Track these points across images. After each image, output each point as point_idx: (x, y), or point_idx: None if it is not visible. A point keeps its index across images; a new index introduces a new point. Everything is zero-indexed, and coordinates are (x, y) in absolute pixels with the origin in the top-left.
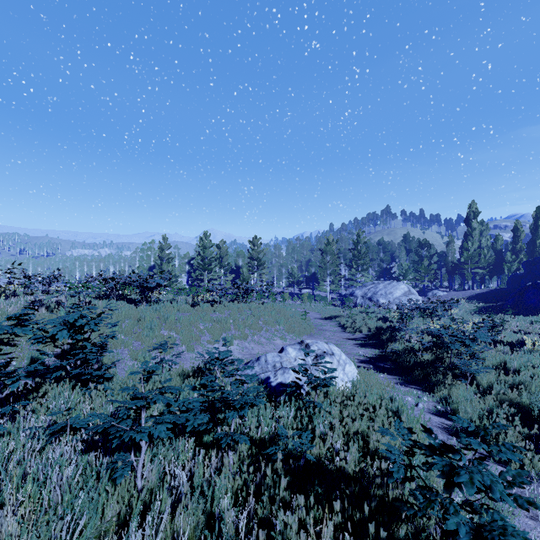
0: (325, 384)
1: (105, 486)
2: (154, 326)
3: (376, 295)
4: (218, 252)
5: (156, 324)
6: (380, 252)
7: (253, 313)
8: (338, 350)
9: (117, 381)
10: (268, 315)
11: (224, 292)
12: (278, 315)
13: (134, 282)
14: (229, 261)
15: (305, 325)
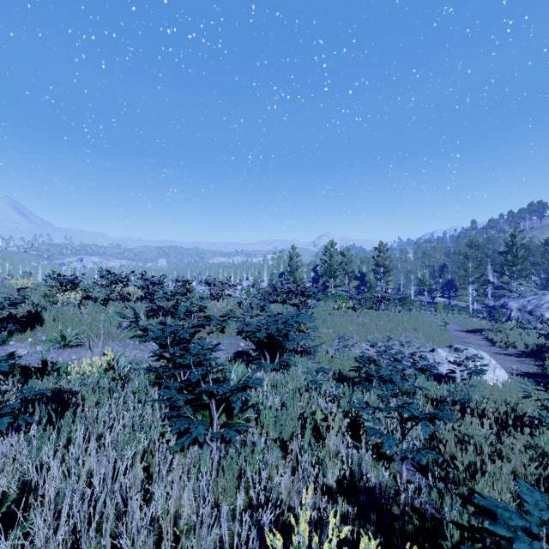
0: (478, 372)
1: (360, 393)
2: (318, 324)
3: (540, 309)
4: (342, 260)
5: (319, 323)
6: (548, 254)
7: (392, 320)
8: (488, 356)
9: (321, 356)
10: (406, 323)
11: (364, 300)
12: (416, 324)
13: (296, 290)
14: (352, 268)
15: (444, 335)
